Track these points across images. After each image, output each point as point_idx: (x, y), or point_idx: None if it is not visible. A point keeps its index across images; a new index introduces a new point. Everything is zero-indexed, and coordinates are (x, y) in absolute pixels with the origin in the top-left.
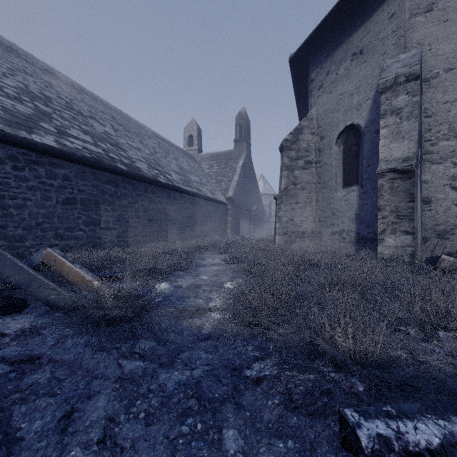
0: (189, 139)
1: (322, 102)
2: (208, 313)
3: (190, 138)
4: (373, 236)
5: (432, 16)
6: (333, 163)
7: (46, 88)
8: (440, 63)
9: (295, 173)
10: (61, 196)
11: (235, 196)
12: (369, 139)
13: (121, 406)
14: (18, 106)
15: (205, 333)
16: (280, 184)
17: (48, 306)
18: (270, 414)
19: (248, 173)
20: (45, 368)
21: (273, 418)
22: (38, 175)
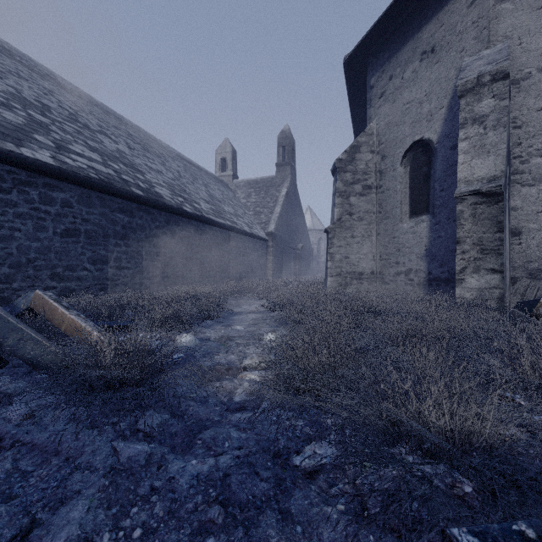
0: (222, 163)
1: (384, 113)
2: (243, 374)
3: (223, 162)
4: (447, 277)
5: (522, 3)
6: (397, 188)
7: (45, 96)
8: (533, 61)
9: (350, 200)
10: (60, 227)
11: (278, 231)
12: (443, 157)
13: (107, 517)
14: (5, 114)
15: (237, 402)
16: (333, 214)
17: (29, 365)
18: (333, 530)
19: (293, 203)
20: (6, 454)
21: (337, 537)
22: (29, 199)
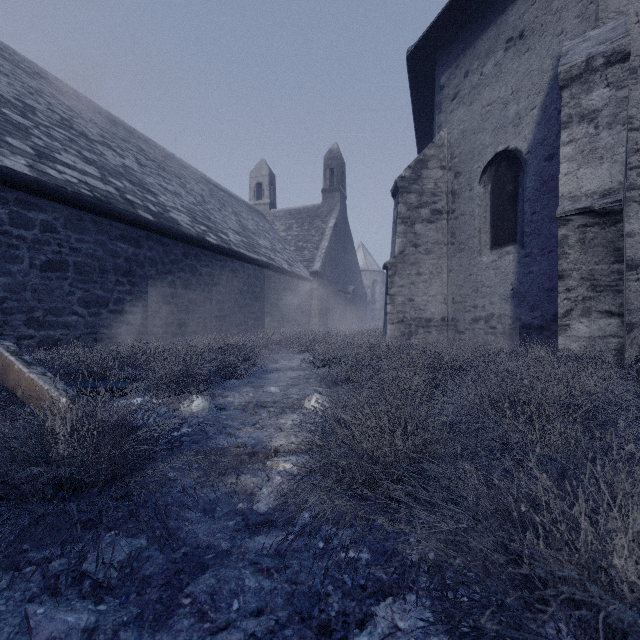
0: (257, 189)
1: (457, 119)
2: (273, 462)
3: (258, 188)
4: (541, 323)
5: None
6: (475, 212)
7: (30, 96)
8: None
9: (416, 228)
10: (39, 257)
11: (324, 270)
12: (535, 171)
13: None
14: None
15: (261, 511)
16: (394, 246)
17: None
18: None
19: (343, 237)
20: None
21: None
22: None
